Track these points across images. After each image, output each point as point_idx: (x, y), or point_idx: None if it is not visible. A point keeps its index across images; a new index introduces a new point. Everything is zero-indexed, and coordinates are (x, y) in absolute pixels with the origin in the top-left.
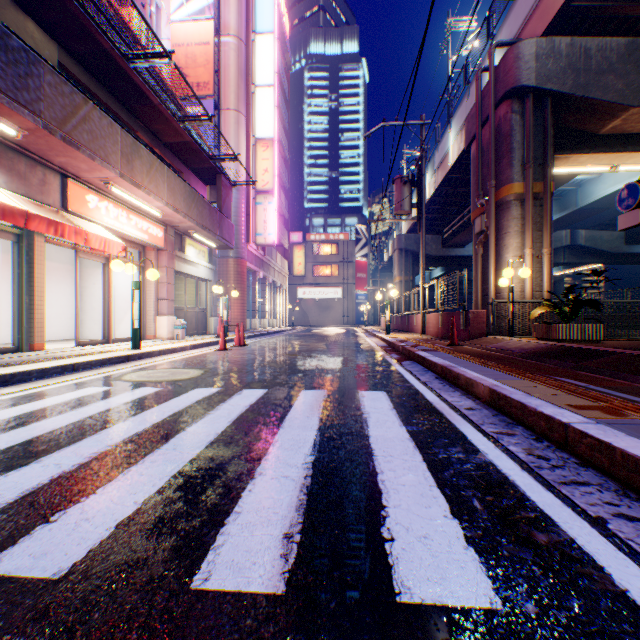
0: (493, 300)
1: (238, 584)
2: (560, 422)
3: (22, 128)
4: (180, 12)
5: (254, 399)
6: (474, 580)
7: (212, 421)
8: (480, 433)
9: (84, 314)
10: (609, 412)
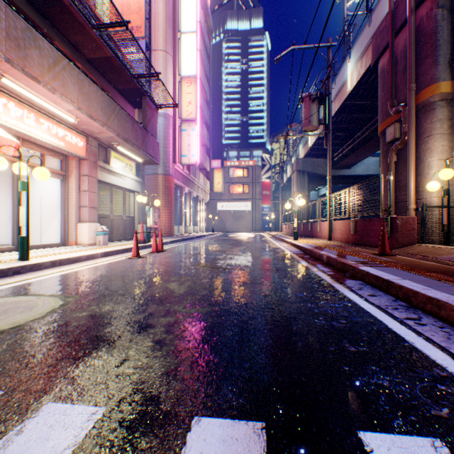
0: (424, 205)
1: None
2: None
3: None
4: None
5: None
6: None
7: None
8: None
9: None
10: None
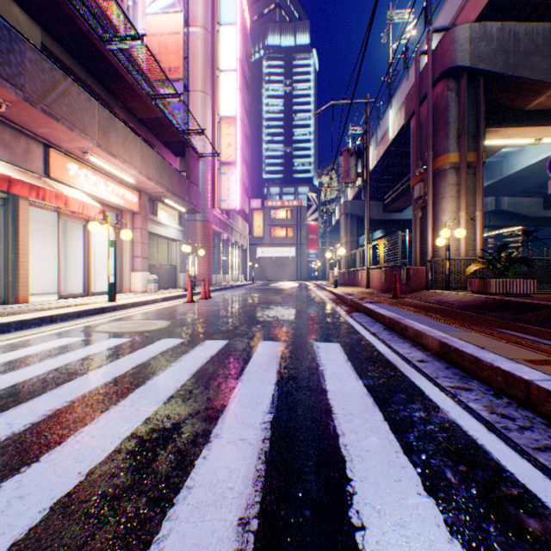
0: (431, 258)
1: None
2: (521, 379)
3: (5, 100)
4: (154, 6)
5: (215, 350)
6: None
7: (173, 374)
8: (436, 387)
9: (68, 270)
10: None
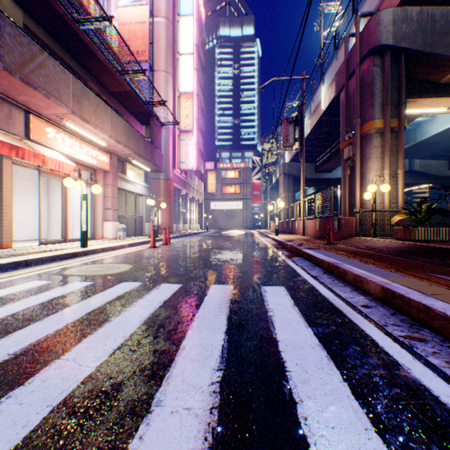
0: (360, 209)
1: None
2: None
3: None
4: None
5: (169, 294)
6: None
7: (125, 320)
8: (388, 337)
9: (50, 220)
10: None
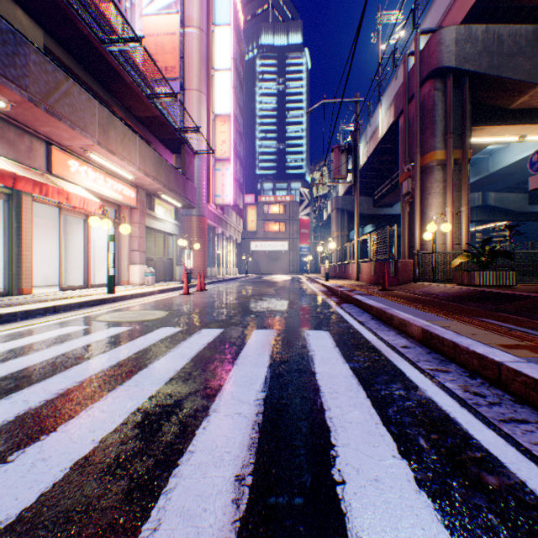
0: (419, 251)
1: (187, 535)
2: (493, 361)
3: (10, 101)
4: (151, 7)
5: (211, 338)
6: (431, 531)
7: (173, 358)
8: (417, 370)
9: (68, 263)
10: (537, 351)
